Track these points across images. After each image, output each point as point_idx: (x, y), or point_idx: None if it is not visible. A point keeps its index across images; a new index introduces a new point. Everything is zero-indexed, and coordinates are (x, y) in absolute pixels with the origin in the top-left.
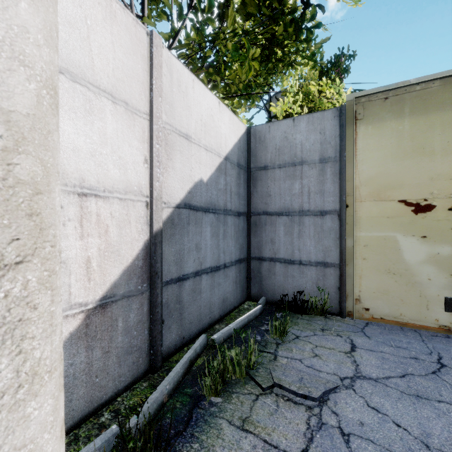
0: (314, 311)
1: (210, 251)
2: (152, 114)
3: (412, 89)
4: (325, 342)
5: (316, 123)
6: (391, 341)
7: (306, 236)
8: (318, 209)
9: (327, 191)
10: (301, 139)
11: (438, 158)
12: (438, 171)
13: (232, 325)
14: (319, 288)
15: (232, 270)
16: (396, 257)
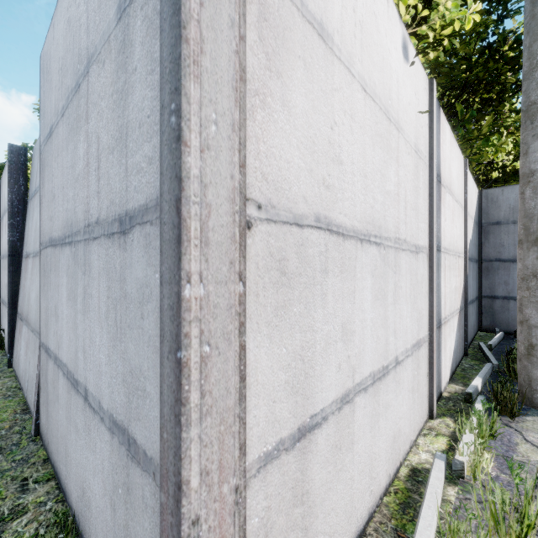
0: None
1: (471, 289)
2: (466, 207)
3: None
4: None
5: None
6: None
7: None
8: None
9: None
10: None
11: None
12: None
13: (494, 340)
14: None
15: (475, 304)
16: None
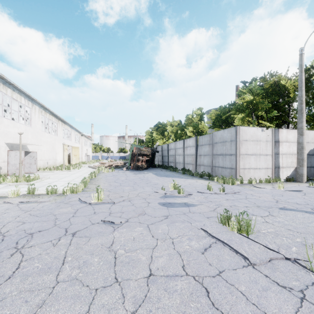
0: None
1: (313, 163)
2: None
3: None
4: None
5: None
6: None
7: None
8: None
9: None
10: None
11: None
12: None
13: None
14: None
15: None
16: None
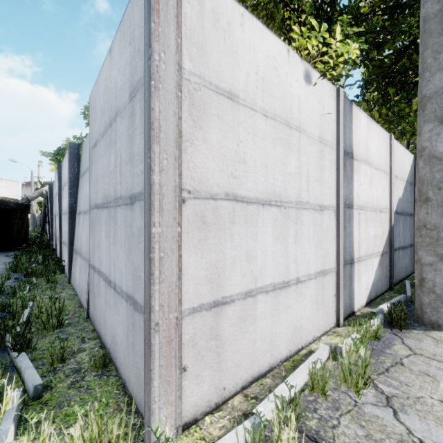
0: None
1: (402, 237)
2: (391, 172)
3: None
4: None
5: None
6: None
7: None
8: None
9: None
10: None
11: None
12: None
13: None
14: None
15: (408, 250)
16: None
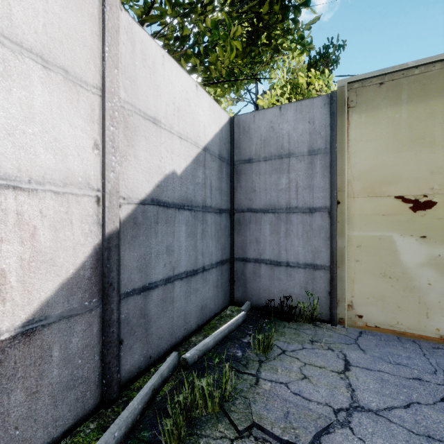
0: (302, 318)
1: (186, 254)
2: (104, 88)
3: (410, 73)
4: (315, 359)
5: (305, 111)
6: (389, 356)
7: (294, 236)
8: (307, 206)
9: (316, 186)
10: (289, 129)
11: (439, 149)
12: (440, 164)
13: (209, 339)
14: (308, 293)
15: (213, 273)
16: (392, 259)
